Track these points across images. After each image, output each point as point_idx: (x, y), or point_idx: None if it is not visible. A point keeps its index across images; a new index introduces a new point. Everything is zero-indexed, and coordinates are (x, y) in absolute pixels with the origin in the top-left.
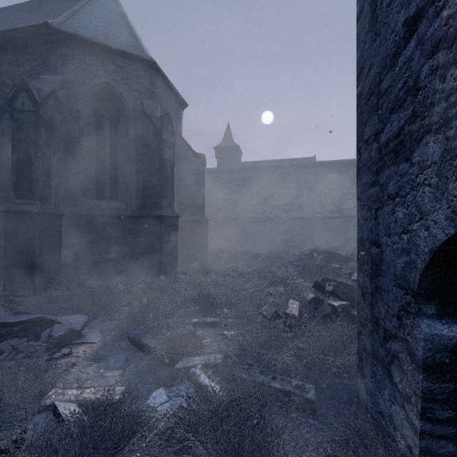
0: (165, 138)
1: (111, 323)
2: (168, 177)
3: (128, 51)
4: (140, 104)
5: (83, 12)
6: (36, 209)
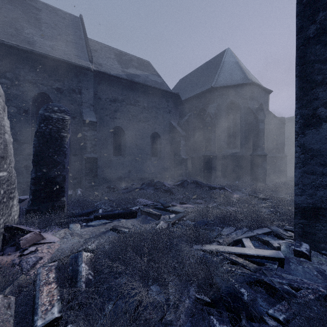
0: (259, 119)
1: (240, 193)
2: (261, 136)
3: (241, 83)
4: (246, 104)
5: (221, 72)
6: (212, 154)
